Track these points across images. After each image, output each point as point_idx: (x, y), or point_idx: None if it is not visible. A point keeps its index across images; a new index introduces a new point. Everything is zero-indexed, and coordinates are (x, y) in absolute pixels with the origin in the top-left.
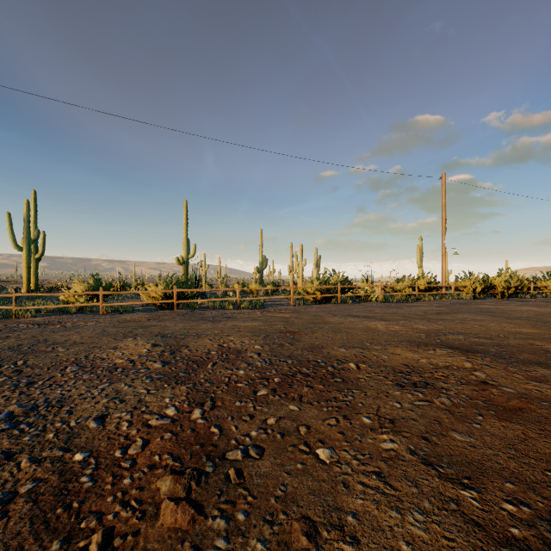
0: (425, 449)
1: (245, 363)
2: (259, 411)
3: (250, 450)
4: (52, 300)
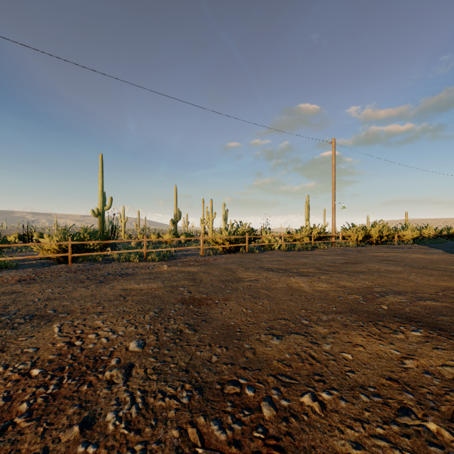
0: None
1: (76, 426)
2: None
3: None
4: None
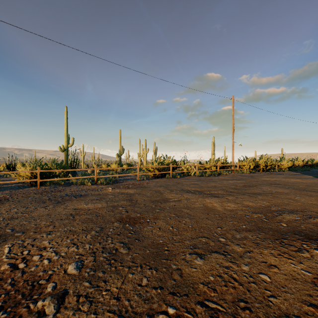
0: None
1: None
2: None
3: None
4: None
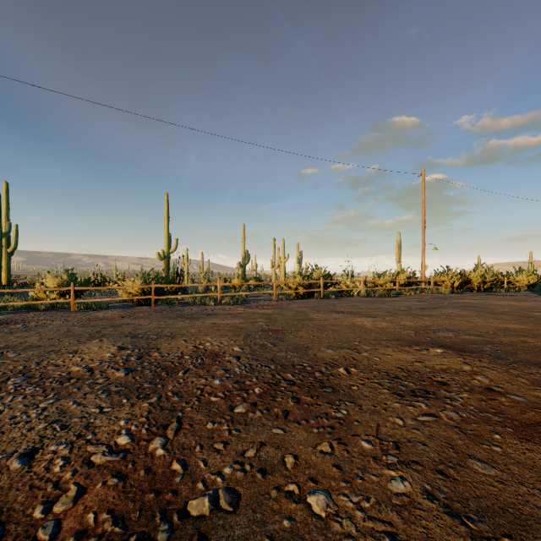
0: (445, 489)
1: (222, 370)
2: (235, 435)
3: (221, 499)
4: (24, 296)
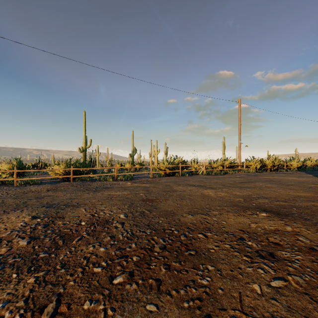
0: None
1: (108, 237)
2: None
3: None
4: None
